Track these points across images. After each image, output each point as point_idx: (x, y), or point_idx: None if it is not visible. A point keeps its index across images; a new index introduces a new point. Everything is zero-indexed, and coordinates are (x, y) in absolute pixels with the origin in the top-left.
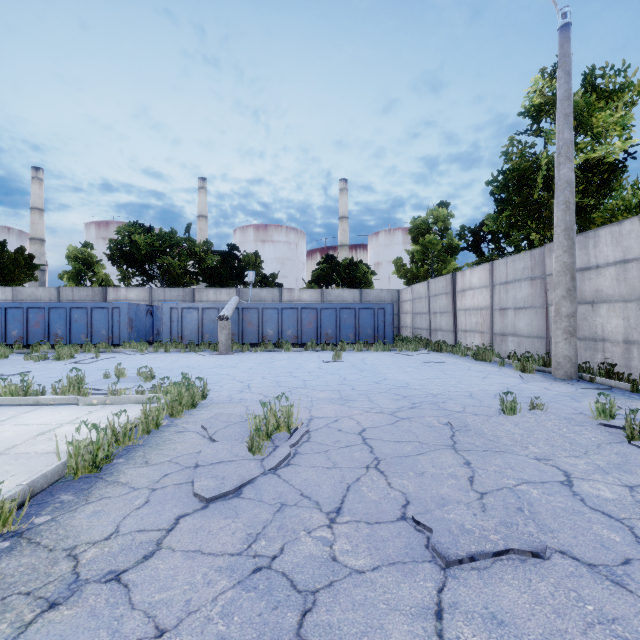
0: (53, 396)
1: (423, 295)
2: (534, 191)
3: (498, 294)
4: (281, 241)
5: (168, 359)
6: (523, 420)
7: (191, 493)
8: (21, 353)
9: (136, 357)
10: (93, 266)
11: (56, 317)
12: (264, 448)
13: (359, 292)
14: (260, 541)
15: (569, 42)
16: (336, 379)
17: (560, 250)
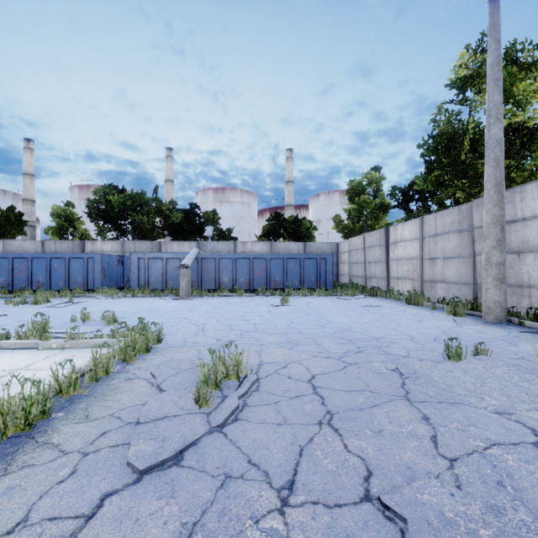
0: (14, 340)
1: (359, 247)
2: (460, 153)
3: (428, 245)
4: (236, 202)
5: (134, 303)
6: (471, 367)
7: (125, 459)
8: (6, 298)
9: (106, 301)
10: (74, 222)
11: (38, 266)
12: (212, 399)
13: (303, 244)
14: (196, 537)
15: (499, 12)
16: (284, 322)
17: (490, 204)
